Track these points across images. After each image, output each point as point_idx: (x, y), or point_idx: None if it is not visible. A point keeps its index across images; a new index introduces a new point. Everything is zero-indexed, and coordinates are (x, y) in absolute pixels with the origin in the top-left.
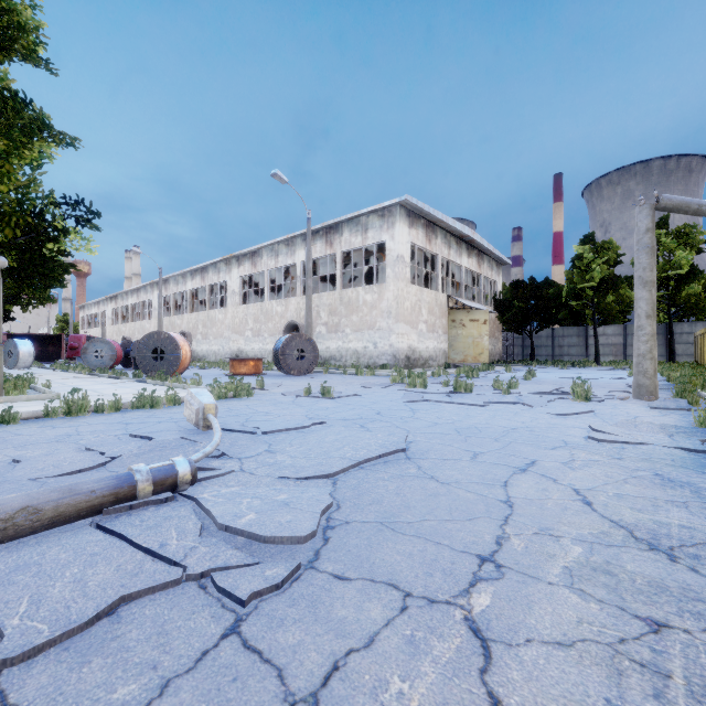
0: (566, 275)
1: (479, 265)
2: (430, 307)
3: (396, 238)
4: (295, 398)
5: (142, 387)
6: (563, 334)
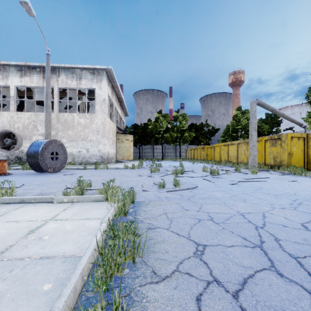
0: (152, 124)
1: (121, 114)
2: (112, 131)
3: (103, 89)
4: (171, 193)
5: None
6: (145, 148)
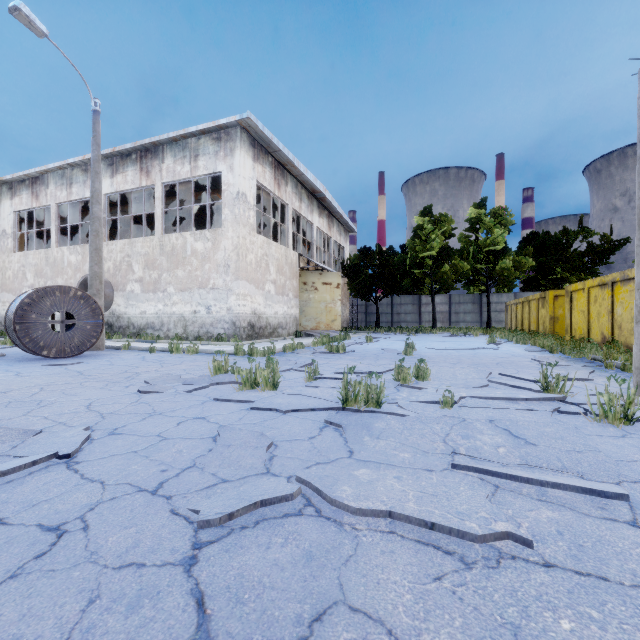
0: (408, 244)
1: (329, 227)
2: (280, 264)
3: (236, 170)
4: None
5: None
6: (400, 302)
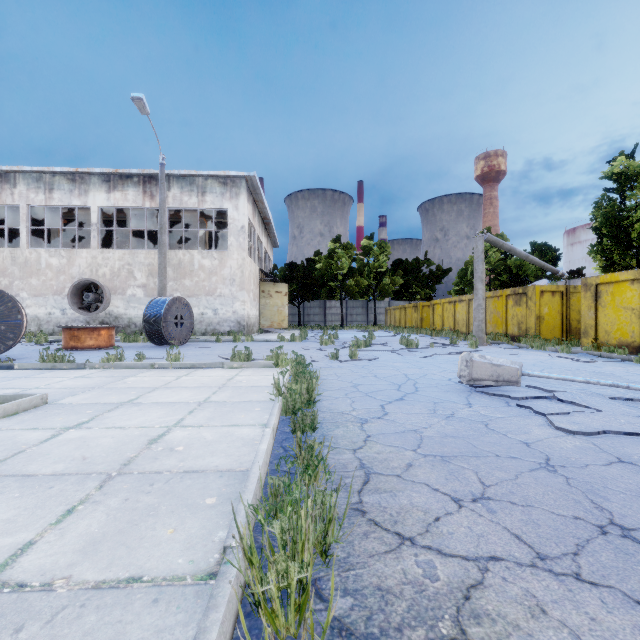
0: (323, 262)
1: (267, 245)
2: (254, 277)
3: (241, 209)
4: (345, 363)
5: (62, 374)
6: (310, 306)
